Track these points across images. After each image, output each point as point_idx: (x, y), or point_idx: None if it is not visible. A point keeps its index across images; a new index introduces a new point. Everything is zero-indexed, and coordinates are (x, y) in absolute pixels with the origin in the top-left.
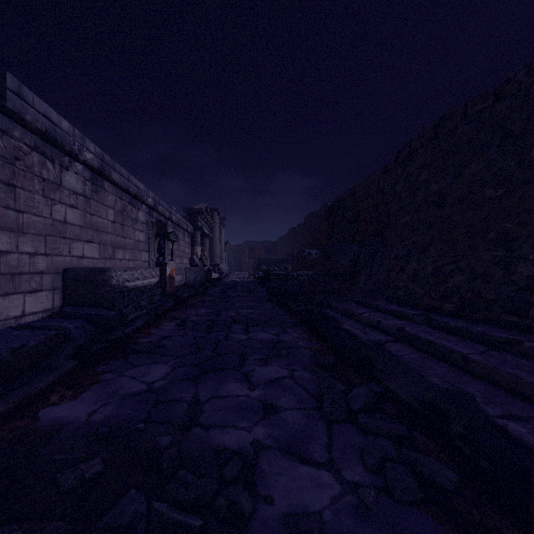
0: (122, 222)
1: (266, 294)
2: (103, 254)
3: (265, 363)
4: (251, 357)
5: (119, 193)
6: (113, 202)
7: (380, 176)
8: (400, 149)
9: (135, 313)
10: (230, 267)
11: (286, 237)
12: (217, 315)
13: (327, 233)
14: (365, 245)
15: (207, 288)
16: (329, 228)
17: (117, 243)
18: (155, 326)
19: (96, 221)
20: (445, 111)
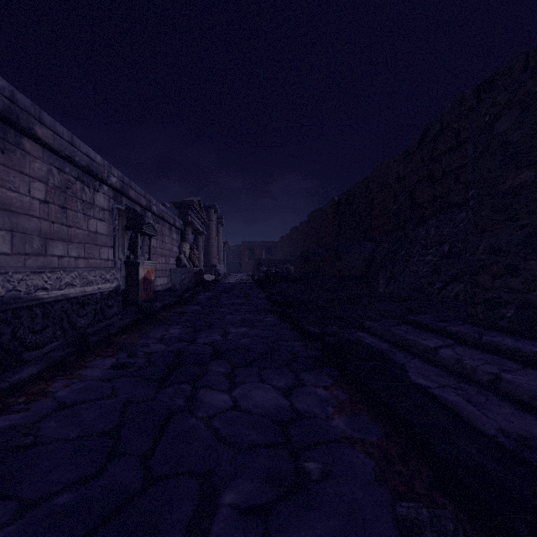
0: (63, 204)
1: (267, 302)
2: (22, 248)
3: (264, 536)
4: (229, 492)
5: (57, 163)
6: (45, 172)
7: (400, 162)
8: (427, 127)
9: (63, 338)
10: (229, 268)
11: (288, 237)
12: (191, 341)
13: (334, 230)
14: (381, 243)
15: (196, 293)
16: (337, 225)
17: (52, 232)
18: (72, 370)
19: (3, 196)
20: (495, 69)
